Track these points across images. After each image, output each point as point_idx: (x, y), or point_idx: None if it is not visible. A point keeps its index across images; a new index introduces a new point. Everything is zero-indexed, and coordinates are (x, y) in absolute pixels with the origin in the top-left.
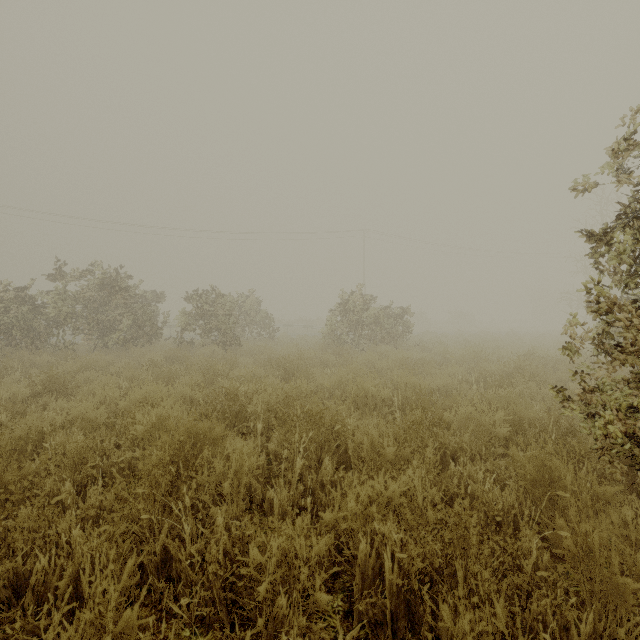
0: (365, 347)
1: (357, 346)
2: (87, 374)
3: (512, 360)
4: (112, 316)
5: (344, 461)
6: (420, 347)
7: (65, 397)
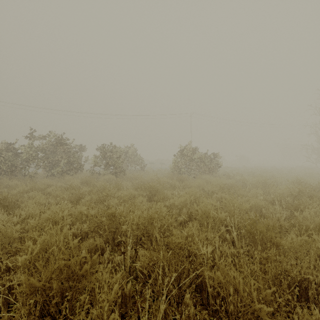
0: (195, 176)
1: (190, 175)
2: (31, 193)
3: (296, 187)
4: (56, 158)
5: (199, 284)
6: (227, 176)
7: (13, 209)
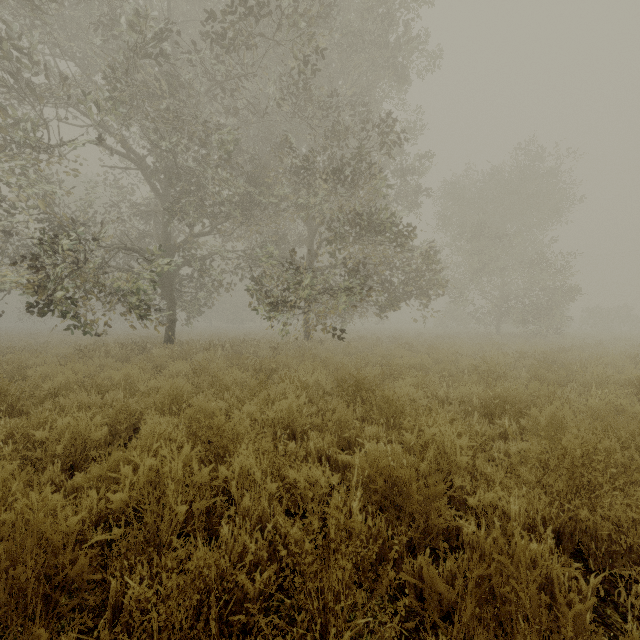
0: None
1: None
2: None
3: None
4: None
5: None
6: None
7: None
